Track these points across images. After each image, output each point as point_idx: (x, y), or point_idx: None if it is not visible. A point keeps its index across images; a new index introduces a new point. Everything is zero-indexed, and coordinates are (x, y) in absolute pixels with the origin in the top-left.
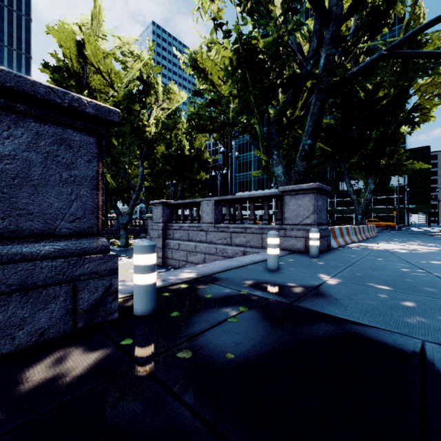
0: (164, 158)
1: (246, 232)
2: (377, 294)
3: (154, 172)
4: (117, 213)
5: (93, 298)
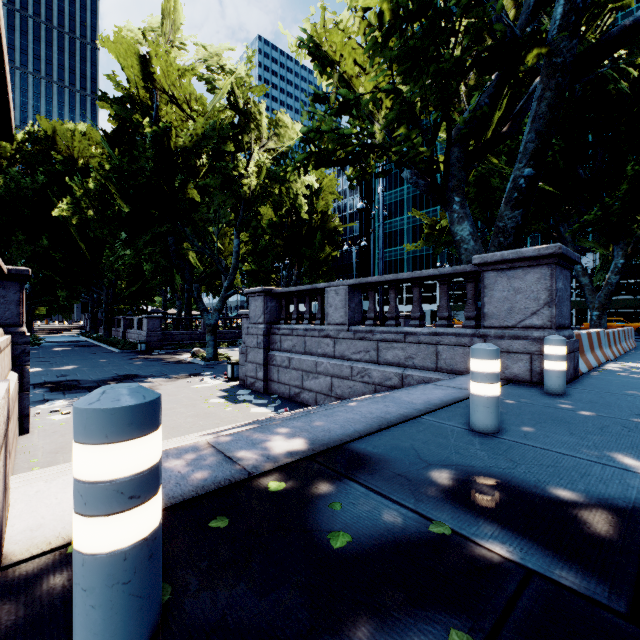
0: (272, 227)
1: (405, 341)
2: None
3: (257, 249)
4: (201, 310)
5: None
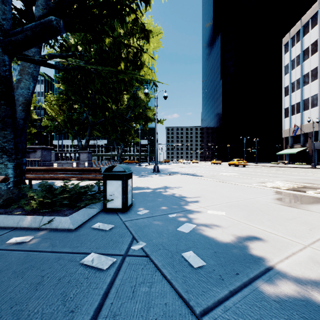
0: None
1: (68, 163)
2: None
3: None
4: None
5: None
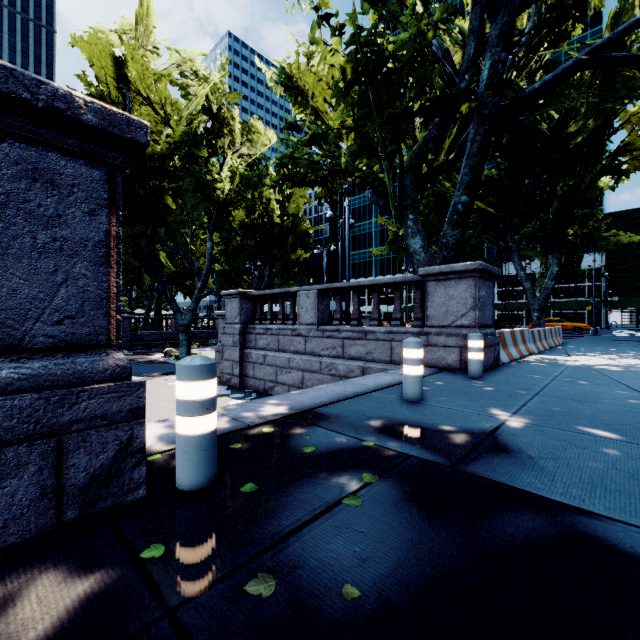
0: (244, 228)
1: (366, 338)
2: (601, 448)
3: (229, 250)
4: (174, 310)
5: (96, 464)
